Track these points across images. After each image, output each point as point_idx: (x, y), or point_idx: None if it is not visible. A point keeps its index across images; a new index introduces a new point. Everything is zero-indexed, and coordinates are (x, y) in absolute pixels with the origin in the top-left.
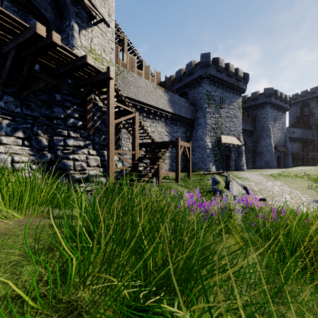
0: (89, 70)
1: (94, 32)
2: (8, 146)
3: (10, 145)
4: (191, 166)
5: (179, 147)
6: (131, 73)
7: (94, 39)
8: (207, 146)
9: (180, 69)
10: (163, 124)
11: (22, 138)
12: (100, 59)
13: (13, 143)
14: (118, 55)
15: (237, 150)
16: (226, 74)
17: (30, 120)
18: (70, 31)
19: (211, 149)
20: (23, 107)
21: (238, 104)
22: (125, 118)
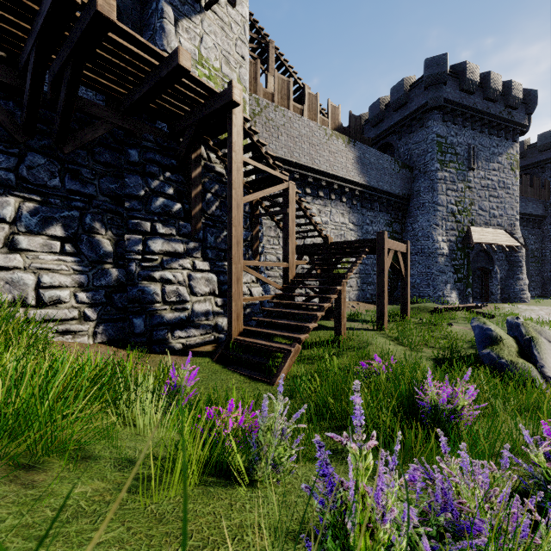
0: (191, 93)
1: (207, 23)
2: (31, 254)
3: (37, 252)
4: (408, 294)
5: (384, 253)
6: (283, 110)
7: (206, 37)
8: (440, 251)
9: (378, 99)
10: (345, 208)
11: (62, 238)
12: (218, 79)
13: (41, 249)
14: (256, 78)
15: (507, 257)
16: (483, 97)
17: (78, 202)
18: (158, 20)
19: (448, 257)
20: (65, 177)
21: (509, 158)
22: (267, 191)
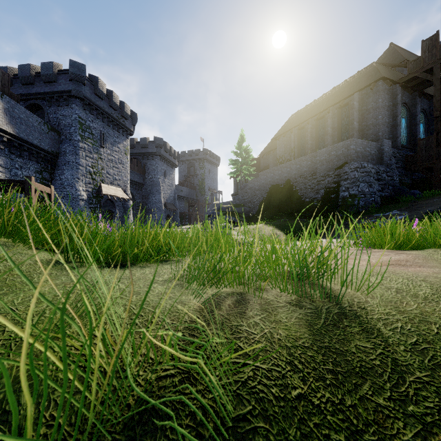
0: None
1: None
2: None
3: None
4: None
5: (32, 191)
6: None
7: None
8: (81, 197)
9: (28, 64)
10: None
11: None
12: None
13: None
14: None
15: (123, 205)
16: (109, 104)
17: None
18: None
19: (87, 202)
20: None
21: (124, 147)
22: None
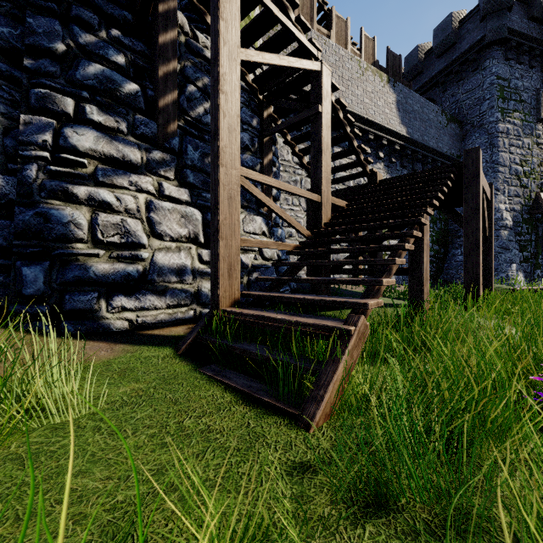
0: None
1: None
2: None
3: None
4: (492, 262)
5: (479, 183)
6: None
7: None
8: (502, 222)
9: (416, 47)
10: (381, 166)
11: None
12: None
13: None
14: None
15: None
16: None
17: None
18: None
19: (511, 230)
20: None
21: None
22: (286, 60)
